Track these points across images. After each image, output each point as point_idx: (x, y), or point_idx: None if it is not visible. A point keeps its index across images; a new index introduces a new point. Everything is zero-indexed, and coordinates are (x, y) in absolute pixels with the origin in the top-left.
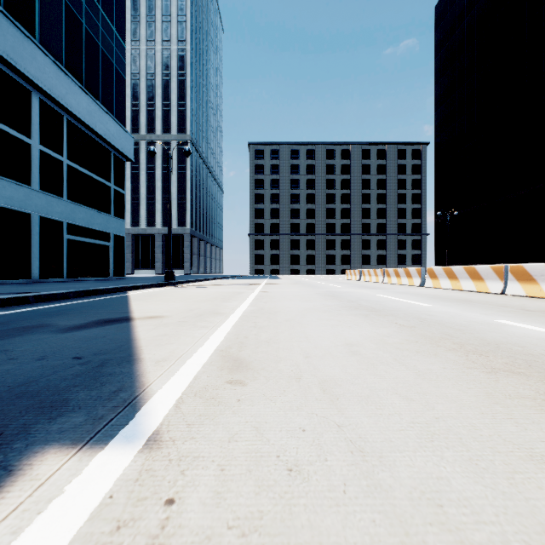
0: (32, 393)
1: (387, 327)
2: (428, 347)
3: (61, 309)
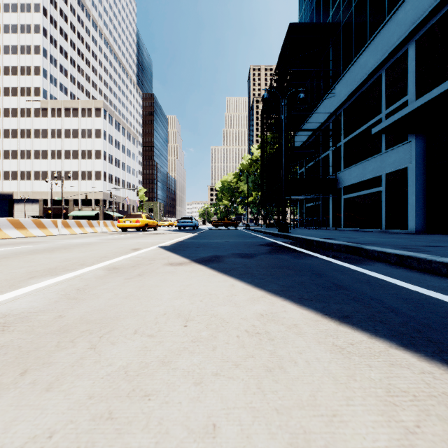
0: (181, 247)
1: (24, 257)
2: (57, 251)
3: (331, 276)
